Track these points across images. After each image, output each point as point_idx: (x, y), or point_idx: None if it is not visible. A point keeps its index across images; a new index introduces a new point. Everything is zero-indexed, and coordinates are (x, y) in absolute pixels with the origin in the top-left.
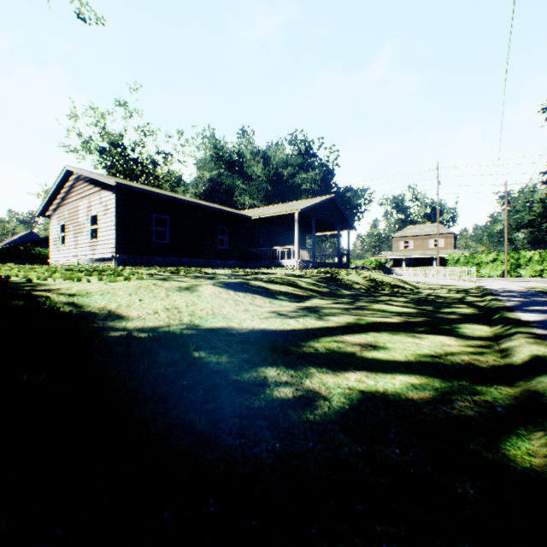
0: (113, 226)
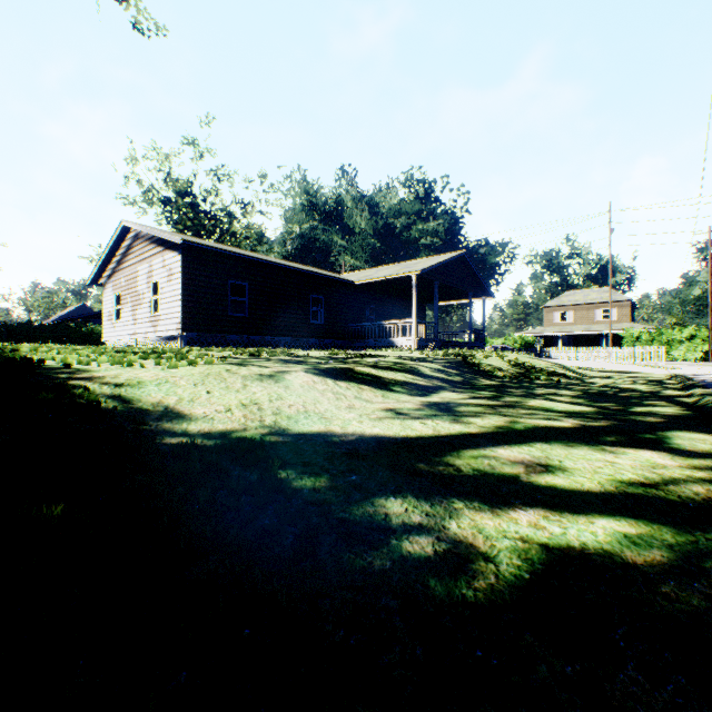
0: (178, 296)
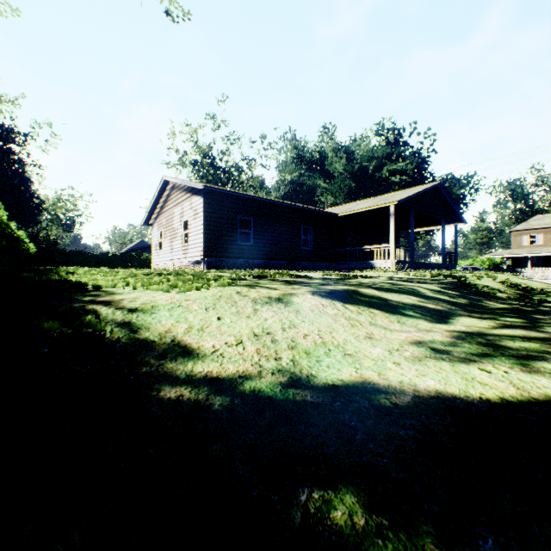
0: (201, 230)
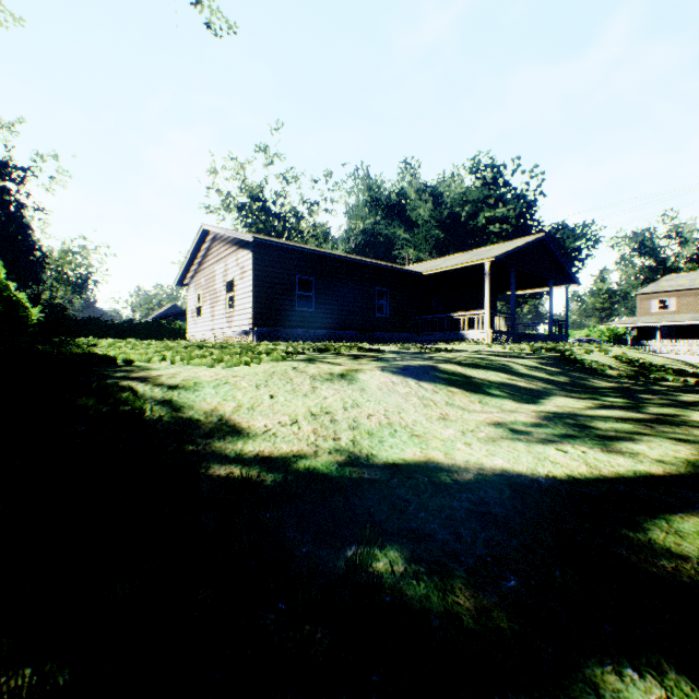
0: (250, 293)
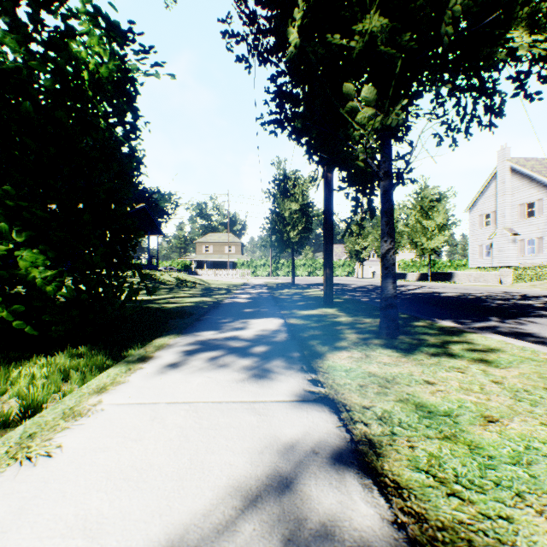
0: None
